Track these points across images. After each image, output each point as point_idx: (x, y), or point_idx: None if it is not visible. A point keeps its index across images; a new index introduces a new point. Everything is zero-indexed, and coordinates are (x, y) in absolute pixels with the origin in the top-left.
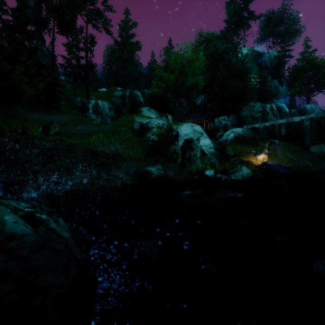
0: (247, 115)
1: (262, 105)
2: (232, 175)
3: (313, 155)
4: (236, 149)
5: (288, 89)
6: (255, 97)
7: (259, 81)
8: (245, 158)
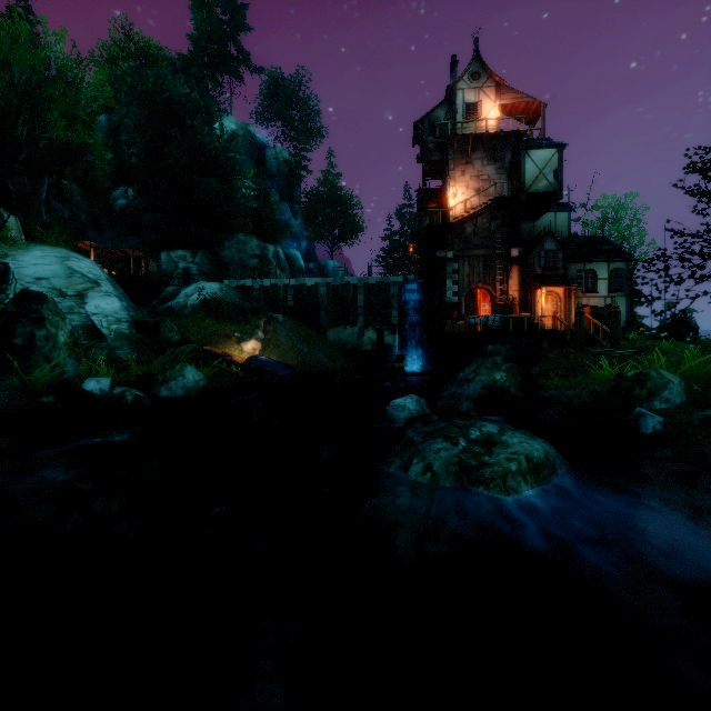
0: (231, 257)
1: (262, 246)
2: (162, 388)
3: (330, 344)
4: (204, 327)
5: (305, 227)
6: (249, 225)
7: (257, 197)
8: (220, 347)
